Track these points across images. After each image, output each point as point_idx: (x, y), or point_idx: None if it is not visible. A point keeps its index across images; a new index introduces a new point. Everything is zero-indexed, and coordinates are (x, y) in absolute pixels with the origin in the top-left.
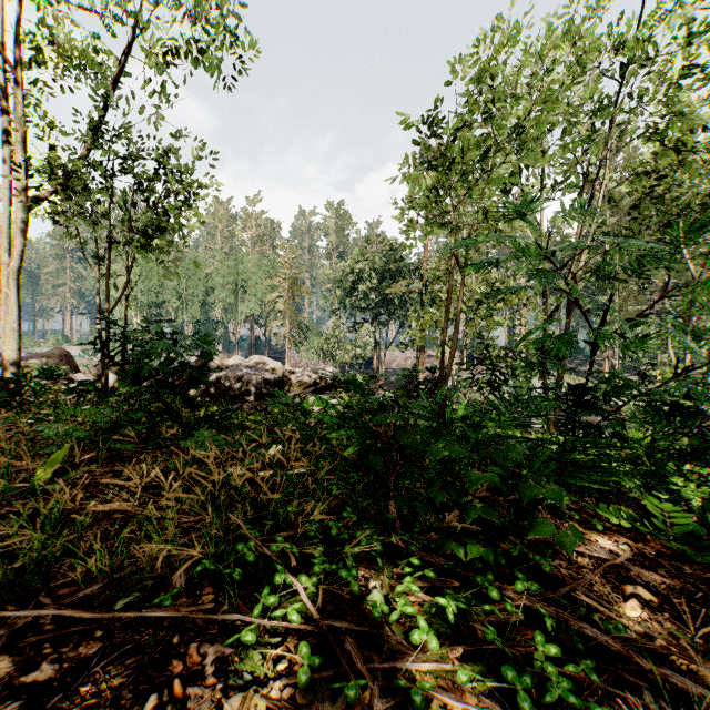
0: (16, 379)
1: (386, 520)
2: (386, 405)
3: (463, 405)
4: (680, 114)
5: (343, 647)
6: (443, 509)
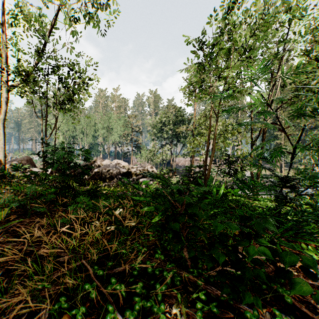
0: None
1: (181, 256)
2: (181, 190)
3: (222, 187)
4: None
5: None
6: (222, 264)
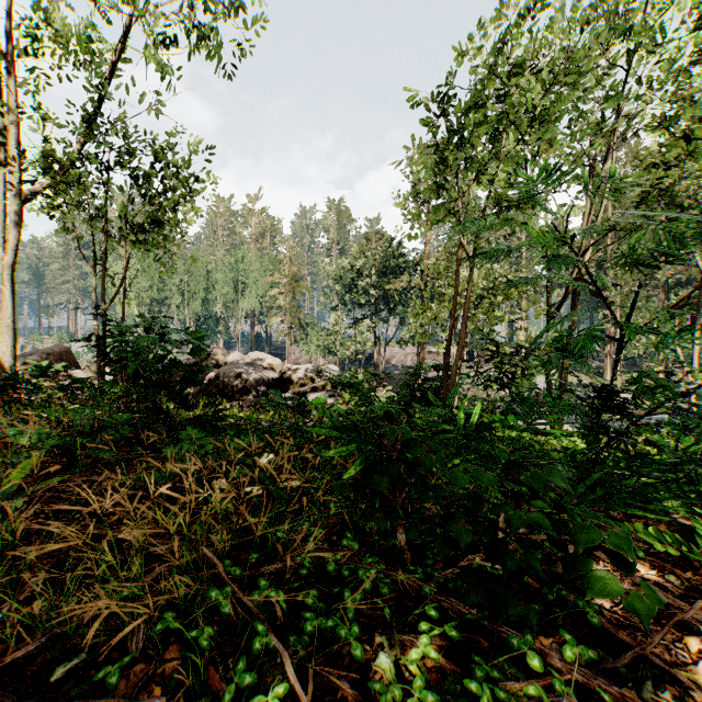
0: (5, 377)
1: (392, 546)
2: (393, 413)
3: (477, 409)
4: (694, 101)
5: None
6: (467, 550)
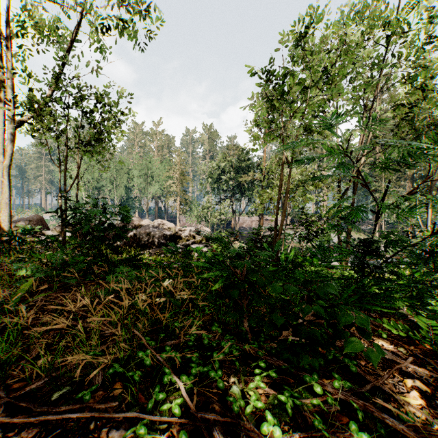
0: (6, 235)
1: (241, 331)
2: (241, 254)
3: (291, 253)
4: (426, 67)
5: (212, 430)
6: (281, 329)
